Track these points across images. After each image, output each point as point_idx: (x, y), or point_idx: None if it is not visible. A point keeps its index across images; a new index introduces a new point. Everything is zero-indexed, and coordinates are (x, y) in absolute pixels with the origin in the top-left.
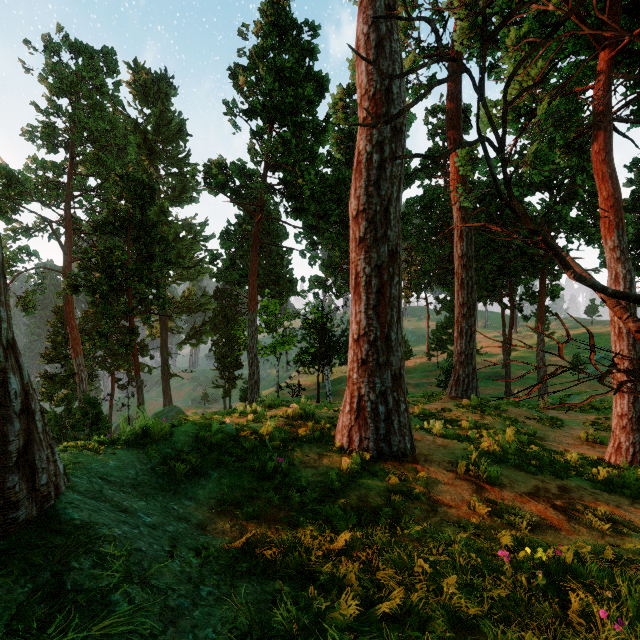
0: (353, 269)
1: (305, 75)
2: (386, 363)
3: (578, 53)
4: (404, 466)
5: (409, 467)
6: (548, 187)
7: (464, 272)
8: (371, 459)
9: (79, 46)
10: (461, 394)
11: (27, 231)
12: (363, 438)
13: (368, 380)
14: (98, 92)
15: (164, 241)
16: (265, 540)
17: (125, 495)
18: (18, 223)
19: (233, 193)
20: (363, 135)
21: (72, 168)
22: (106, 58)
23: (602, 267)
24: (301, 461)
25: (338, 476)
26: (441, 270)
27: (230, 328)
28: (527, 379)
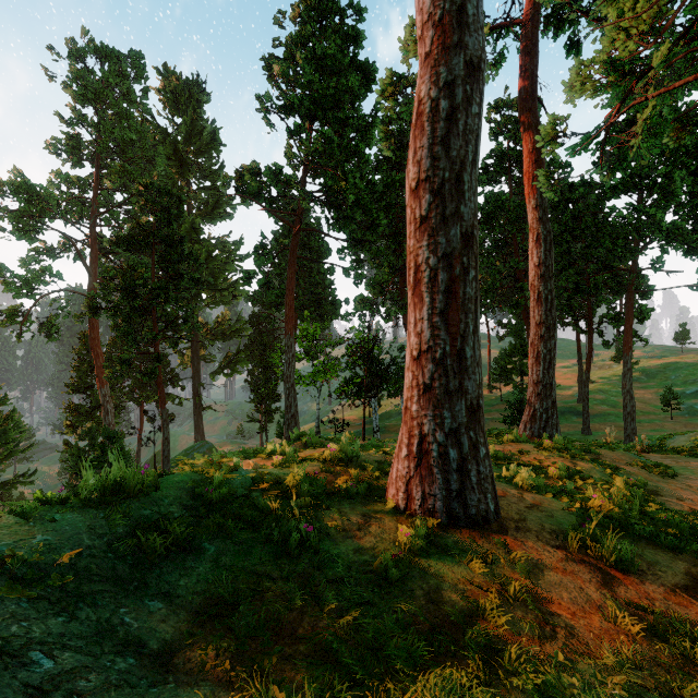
0: (411, 261)
1: (349, 64)
2: (459, 390)
3: None
4: (488, 538)
5: (496, 540)
6: (637, 187)
7: (542, 284)
8: (439, 526)
9: (105, 50)
10: (538, 433)
11: (52, 252)
12: (427, 495)
13: (433, 413)
14: (125, 100)
15: (192, 258)
16: None
17: (30, 605)
18: (42, 243)
19: (268, 203)
20: (425, 76)
21: (98, 183)
22: (133, 62)
23: None
24: (339, 527)
25: (393, 556)
26: (504, 290)
27: (267, 356)
28: (608, 415)
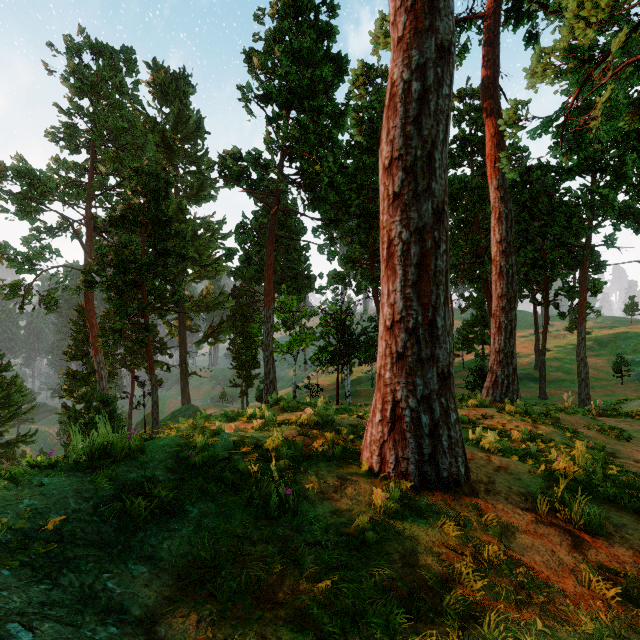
0: (385, 236)
1: (323, 57)
2: (430, 358)
3: None
4: (459, 500)
5: (468, 503)
6: (591, 170)
7: (503, 259)
8: (412, 488)
9: (99, 46)
10: (499, 398)
11: (51, 231)
12: (400, 458)
13: (406, 380)
14: (118, 91)
15: (179, 236)
16: None
17: (12, 573)
18: (42, 223)
19: (249, 185)
20: (398, 60)
21: (93, 168)
22: (125, 57)
23: None
24: (317, 489)
25: (370, 519)
26: (466, 266)
27: (247, 326)
28: (563, 381)
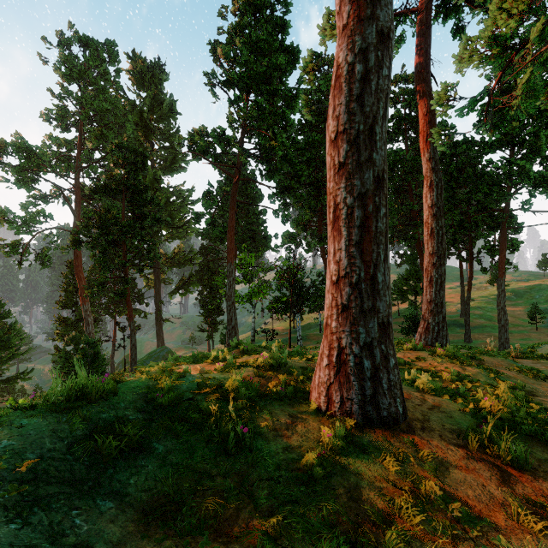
0: (331, 201)
1: (278, 47)
2: (372, 309)
3: None
4: (398, 437)
5: (405, 440)
6: (510, 144)
7: (434, 222)
8: (355, 426)
9: (86, 40)
10: (431, 342)
11: (45, 198)
12: (345, 399)
13: (350, 329)
14: (102, 78)
15: (154, 202)
16: None
17: None
18: (38, 191)
19: (214, 158)
20: (343, 45)
21: (81, 144)
22: (109, 49)
23: None
24: (270, 427)
25: (318, 456)
26: (401, 227)
27: (213, 280)
28: (485, 327)
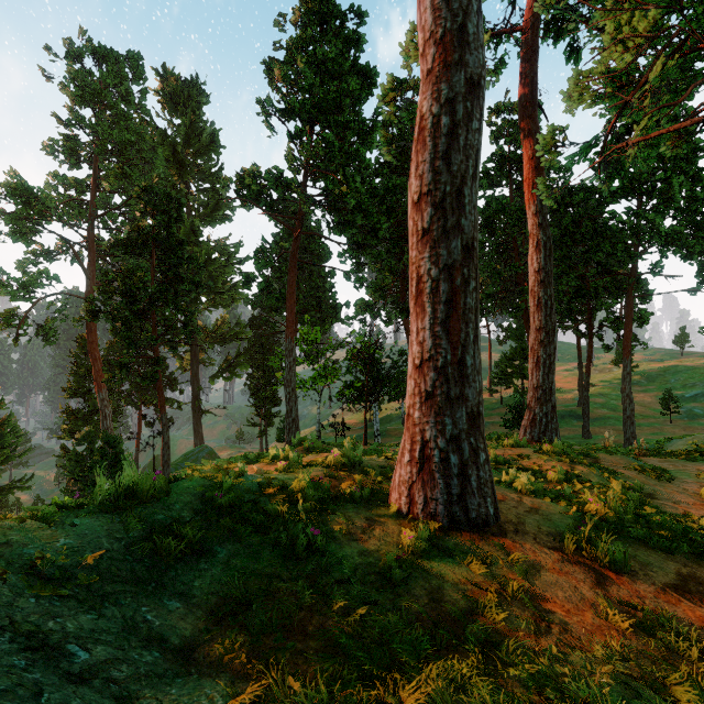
0: (414, 272)
1: (350, 68)
2: (459, 397)
3: (700, 2)
4: (487, 540)
5: (495, 543)
6: (637, 192)
7: (541, 290)
8: (440, 529)
9: (103, 51)
10: (538, 437)
11: (48, 254)
12: (429, 499)
13: (435, 420)
14: (123, 101)
15: (192, 261)
16: (281, 696)
17: (61, 603)
18: (39, 245)
19: (269, 206)
20: (427, 93)
21: (96, 184)
22: (132, 63)
23: (700, 288)
24: (344, 531)
25: (397, 558)
26: (505, 294)
27: (267, 360)
28: (608, 419)
